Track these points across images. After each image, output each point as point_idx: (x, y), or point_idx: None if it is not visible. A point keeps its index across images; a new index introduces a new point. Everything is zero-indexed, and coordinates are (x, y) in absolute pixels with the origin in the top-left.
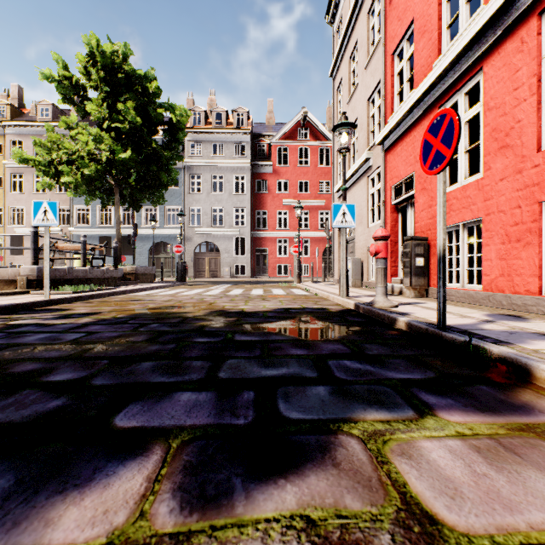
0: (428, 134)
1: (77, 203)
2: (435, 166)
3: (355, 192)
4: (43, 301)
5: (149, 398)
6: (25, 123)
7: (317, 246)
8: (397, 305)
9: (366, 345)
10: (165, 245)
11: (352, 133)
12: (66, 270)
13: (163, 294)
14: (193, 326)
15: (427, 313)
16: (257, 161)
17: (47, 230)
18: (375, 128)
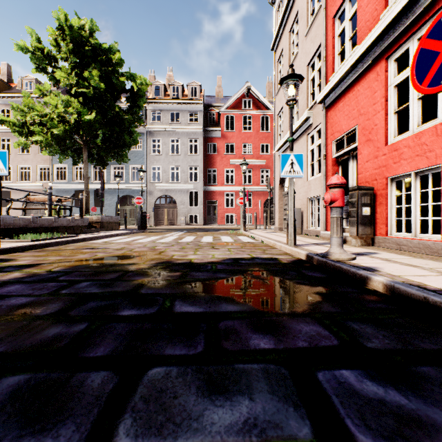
0: (429, 40)
1: (55, 162)
2: None
3: (295, 150)
4: None
5: None
6: (12, 94)
7: (258, 199)
8: (355, 257)
9: (353, 324)
10: (130, 198)
11: (298, 86)
12: (31, 219)
13: (120, 241)
14: (129, 286)
15: (396, 268)
16: (208, 127)
17: None
18: (314, 89)
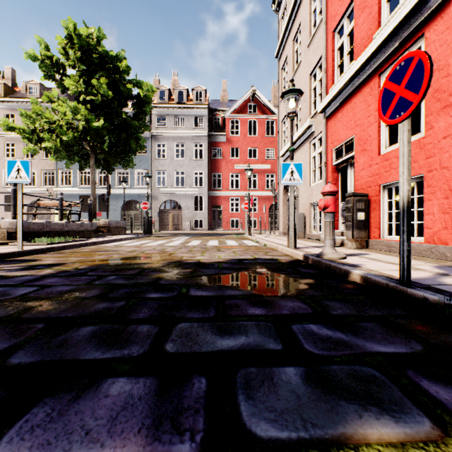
0: (389, 83)
1: (60, 167)
2: (398, 114)
3: (298, 156)
4: (16, 252)
5: (67, 392)
6: (17, 99)
7: (263, 203)
8: (345, 256)
9: (327, 302)
10: (135, 203)
11: (298, 99)
12: (44, 223)
13: (130, 245)
14: (149, 278)
15: (377, 265)
16: (213, 131)
17: (20, 187)
18: (316, 98)
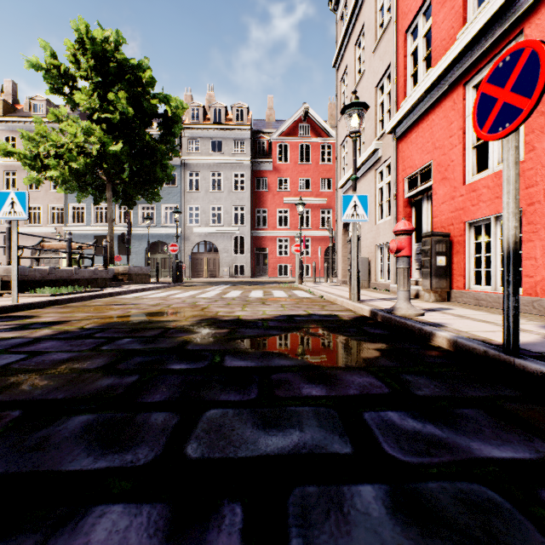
0: (488, 85)
1: (71, 201)
2: (501, 126)
3: (361, 187)
4: (8, 307)
5: (29, 532)
6: (18, 118)
7: (318, 245)
8: (423, 312)
9: (407, 376)
10: (162, 245)
11: (363, 115)
12: (48, 270)
13: (154, 296)
14: (173, 342)
15: (466, 324)
16: (257, 158)
17: (14, 224)
18: (384, 116)
